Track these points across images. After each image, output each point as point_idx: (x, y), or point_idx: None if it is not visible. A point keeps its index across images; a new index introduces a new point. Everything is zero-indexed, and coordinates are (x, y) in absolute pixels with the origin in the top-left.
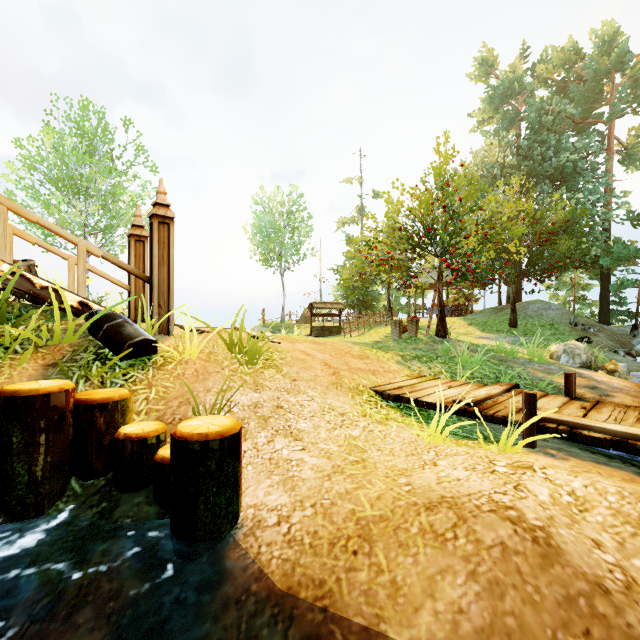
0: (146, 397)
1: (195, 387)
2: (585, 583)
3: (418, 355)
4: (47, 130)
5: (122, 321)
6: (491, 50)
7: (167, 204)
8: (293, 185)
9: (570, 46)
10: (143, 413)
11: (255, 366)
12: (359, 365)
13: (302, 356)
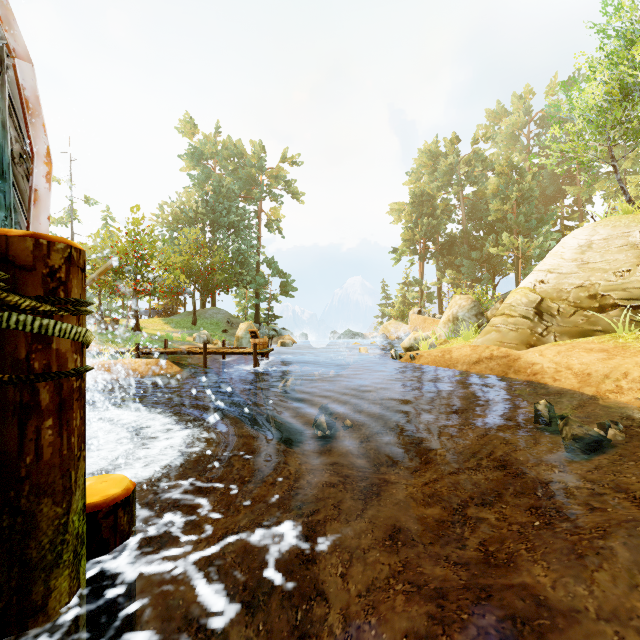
0: None
1: None
2: (125, 369)
3: (113, 340)
4: None
5: None
6: (193, 119)
7: None
8: None
9: (239, 145)
10: None
11: None
12: None
13: None
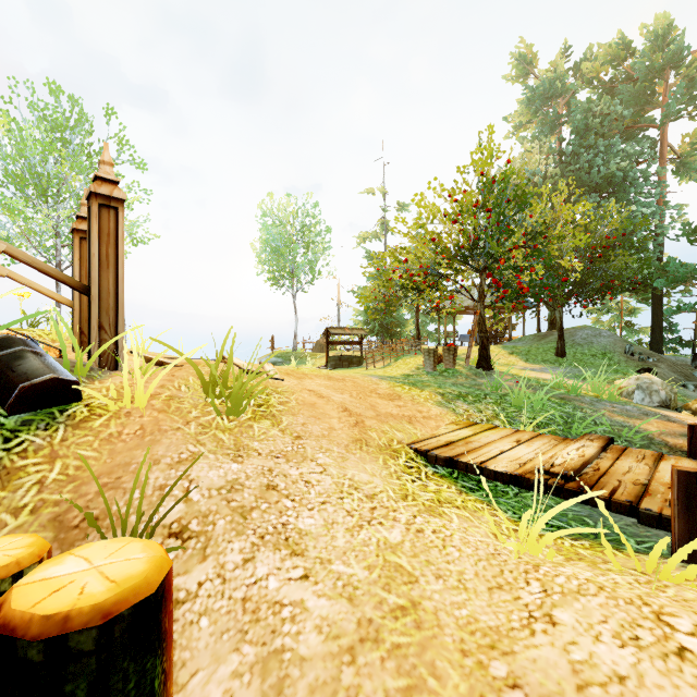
0: (40, 479)
1: (134, 456)
2: None
3: (462, 393)
4: (5, 117)
5: (21, 350)
6: (530, 45)
7: (114, 180)
8: (307, 193)
9: (619, 41)
10: (26, 510)
11: (240, 416)
12: (390, 409)
13: (312, 398)
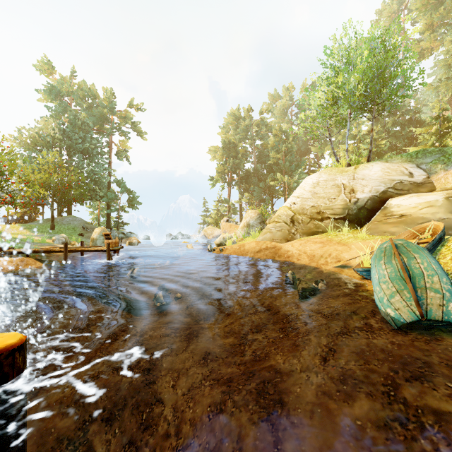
0: None
1: None
2: None
3: None
4: None
5: None
6: (50, 61)
7: None
8: None
9: (93, 89)
10: None
11: None
12: None
13: None
